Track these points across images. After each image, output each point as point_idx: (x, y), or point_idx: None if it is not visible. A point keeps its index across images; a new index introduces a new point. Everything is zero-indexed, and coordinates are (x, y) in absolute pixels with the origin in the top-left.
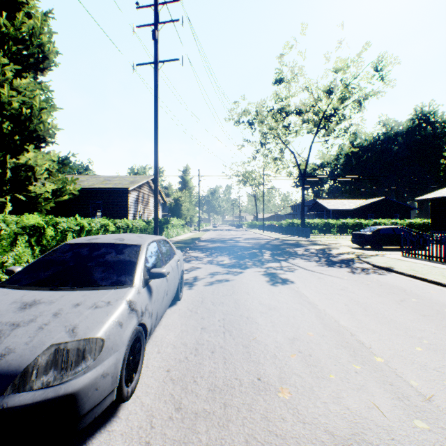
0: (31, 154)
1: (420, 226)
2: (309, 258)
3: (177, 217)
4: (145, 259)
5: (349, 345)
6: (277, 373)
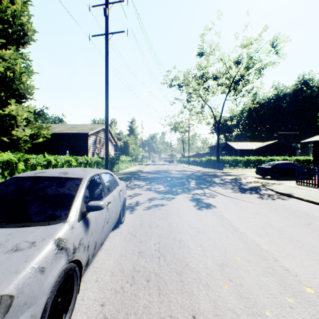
0: (13, 107)
1: (304, 161)
2: (225, 186)
3: (126, 155)
4: (85, 192)
5: (276, 272)
6: (212, 309)
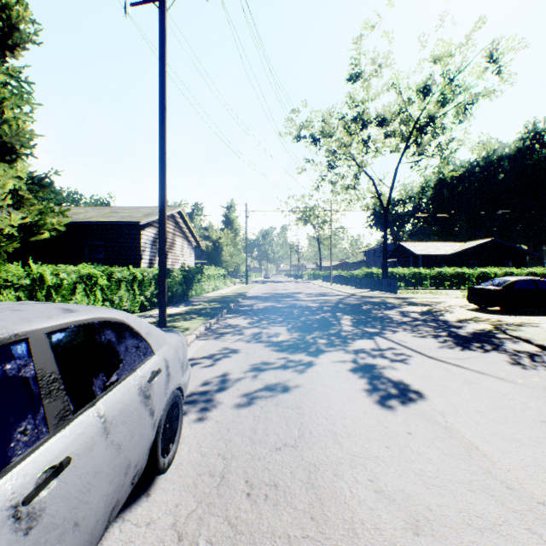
0: None
1: (544, 277)
2: (418, 329)
3: (216, 265)
4: None
5: None
6: None
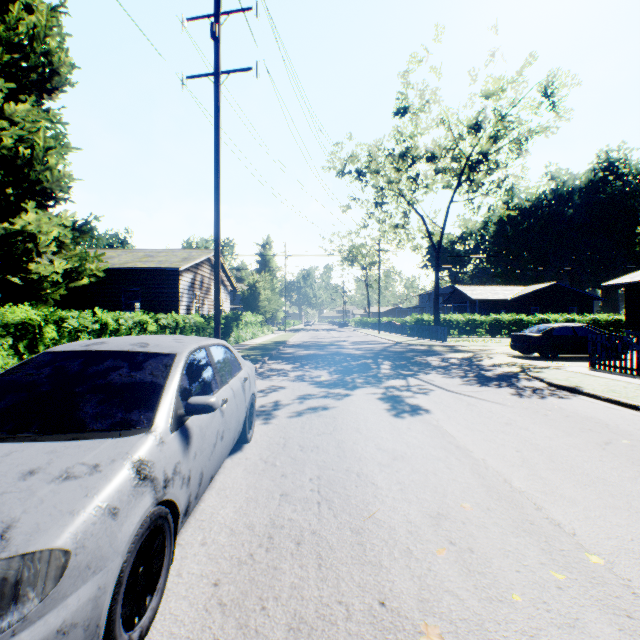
0: (32, 216)
1: (608, 324)
2: (450, 372)
3: (253, 312)
4: (182, 379)
5: (536, 529)
6: (415, 591)
